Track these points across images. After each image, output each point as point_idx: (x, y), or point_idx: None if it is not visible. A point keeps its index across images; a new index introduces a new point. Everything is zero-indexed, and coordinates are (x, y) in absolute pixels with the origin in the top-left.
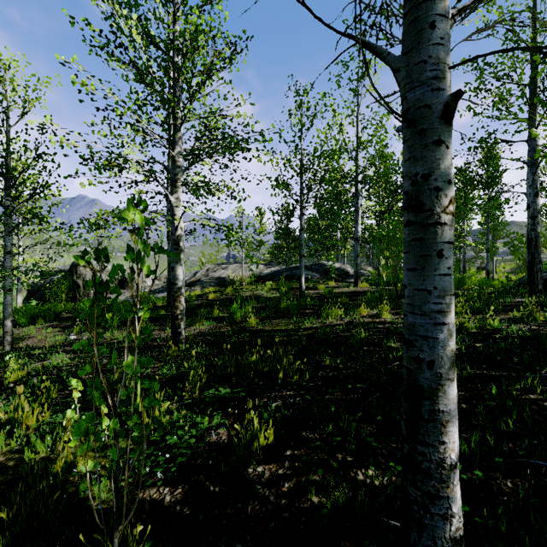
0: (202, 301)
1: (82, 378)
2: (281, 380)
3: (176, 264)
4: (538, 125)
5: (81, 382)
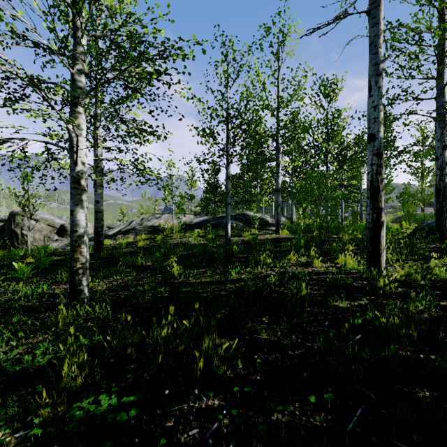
0: (131, 248)
1: None
2: (200, 377)
3: (76, 207)
4: (446, 82)
5: None
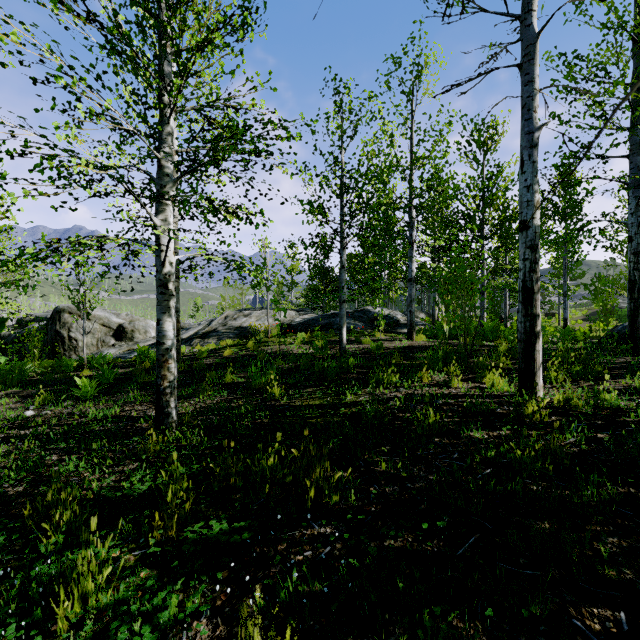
0: (215, 358)
1: (3, 494)
2: (311, 506)
3: (163, 315)
4: None
5: (1, 501)
